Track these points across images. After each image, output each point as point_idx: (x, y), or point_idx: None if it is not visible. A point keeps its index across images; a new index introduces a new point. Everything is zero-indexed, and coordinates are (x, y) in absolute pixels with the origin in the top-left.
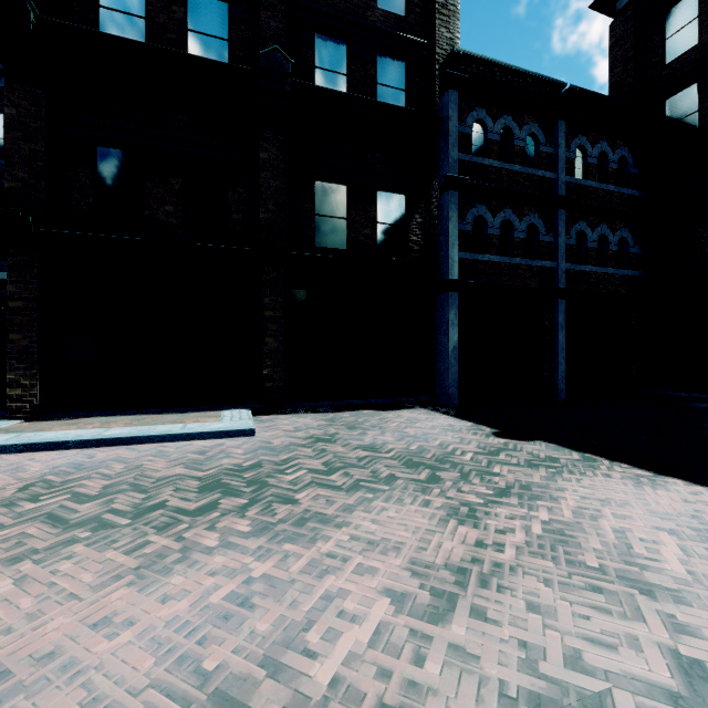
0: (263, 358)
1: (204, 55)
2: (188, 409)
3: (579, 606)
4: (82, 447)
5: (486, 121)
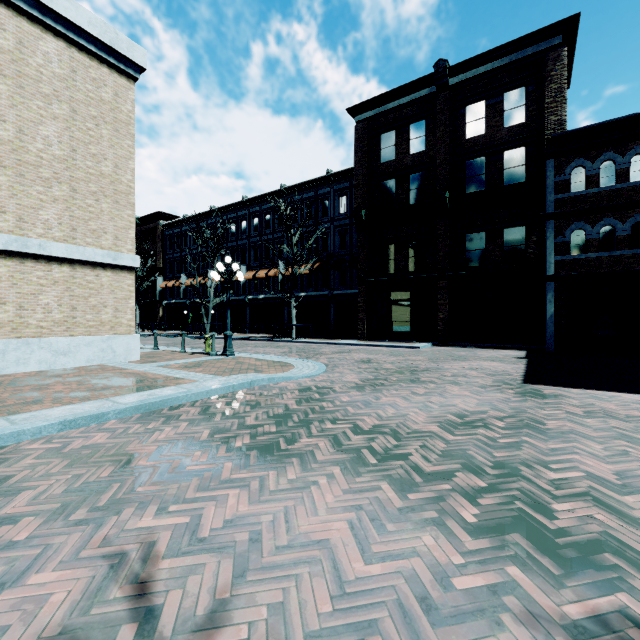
0: (438, 322)
1: (415, 198)
2: (409, 342)
3: (420, 362)
4: (372, 346)
5: (584, 164)
